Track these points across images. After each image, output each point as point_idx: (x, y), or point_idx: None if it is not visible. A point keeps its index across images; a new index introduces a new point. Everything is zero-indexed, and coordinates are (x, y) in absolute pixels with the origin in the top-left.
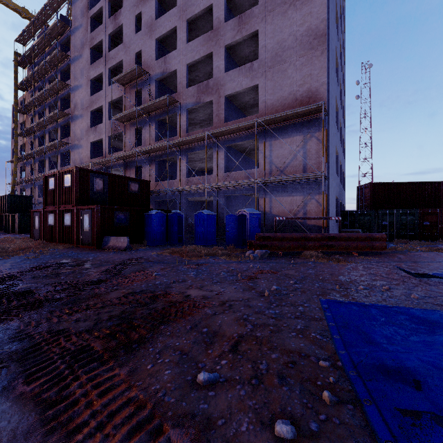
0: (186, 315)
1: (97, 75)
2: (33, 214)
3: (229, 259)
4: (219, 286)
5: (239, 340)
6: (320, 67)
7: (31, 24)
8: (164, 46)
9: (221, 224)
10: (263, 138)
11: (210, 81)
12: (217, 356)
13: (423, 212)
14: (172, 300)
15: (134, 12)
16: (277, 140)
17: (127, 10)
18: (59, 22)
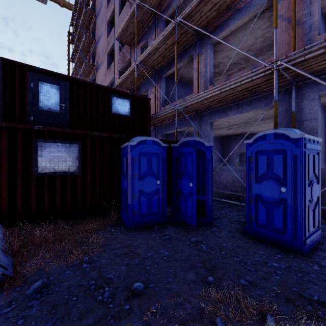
0: None
1: (111, 14)
2: None
3: None
4: None
5: None
6: None
7: (76, 4)
8: None
9: None
10: None
11: None
12: None
13: None
14: None
15: None
16: None
17: None
18: None
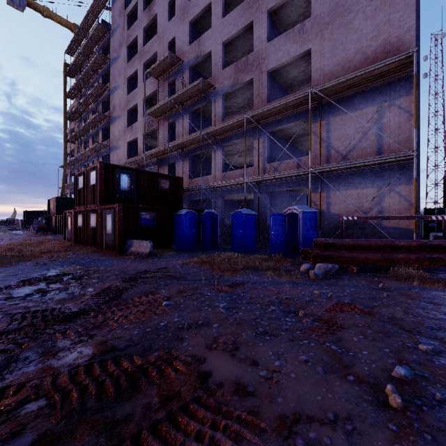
0: None
1: (133, 73)
2: (66, 215)
3: (278, 276)
4: (269, 350)
5: None
6: (405, 6)
7: (77, 34)
8: (198, 30)
9: (263, 226)
10: (318, 116)
11: (250, 56)
12: None
13: None
14: (170, 387)
15: None
16: (338, 116)
17: None
18: (99, 26)
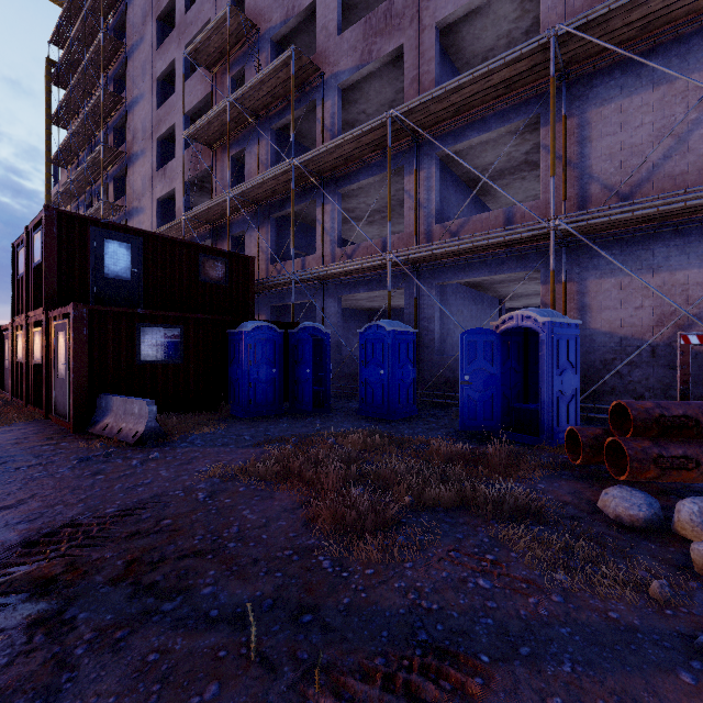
0: None
1: (167, 67)
2: (3, 336)
3: (574, 572)
4: None
5: None
6: None
7: (69, 5)
8: None
9: (427, 359)
10: (556, 110)
11: None
12: None
13: None
14: None
15: None
16: (610, 103)
17: None
18: None
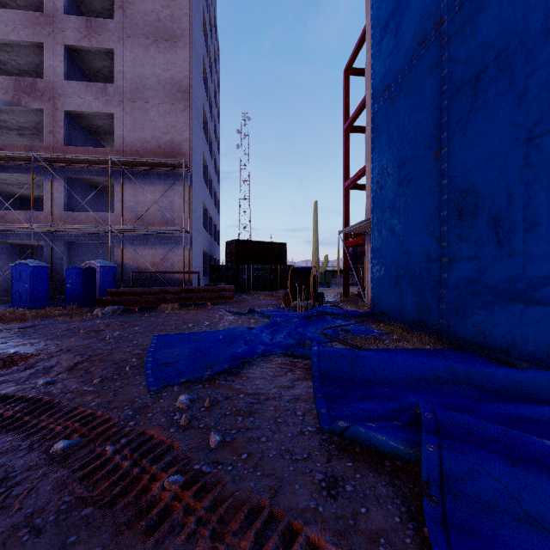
0: (18, 362)
1: None
2: None
3: (70, 318)
4: (55, 341)
5: (76, 365)
6: (184, 122)
7: None
8: None
9: (59, 279)
10: (120, 179)
11: (40, 81)
12: (54, 375)
13: (270, 268)
14: None
15: None
16: (138, 184)
17: None
18: None
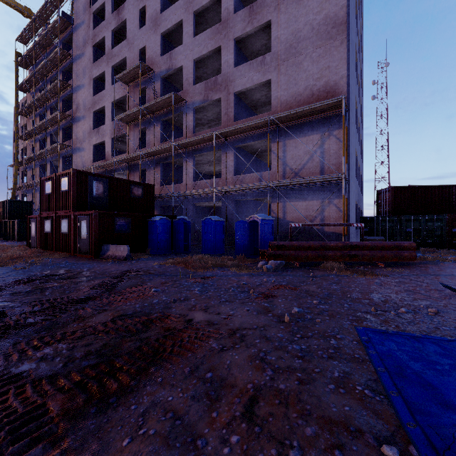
0: (185, 351)
1: (99, 74)
2: (30, 221)
3: (239, 271)
4: (227, 308)
5: (256, 396)
6: (340, 58)
7: (32, 22)
8: (170, 42)
9: (231, 231)
10: (276, 138)
11: (219, 77)
12: (224, 424)
13: (452, 218)
14: (169, 326)
15: (138, 6)
16: (292, 139)
17: (130, 4)
18: (60, 19)
